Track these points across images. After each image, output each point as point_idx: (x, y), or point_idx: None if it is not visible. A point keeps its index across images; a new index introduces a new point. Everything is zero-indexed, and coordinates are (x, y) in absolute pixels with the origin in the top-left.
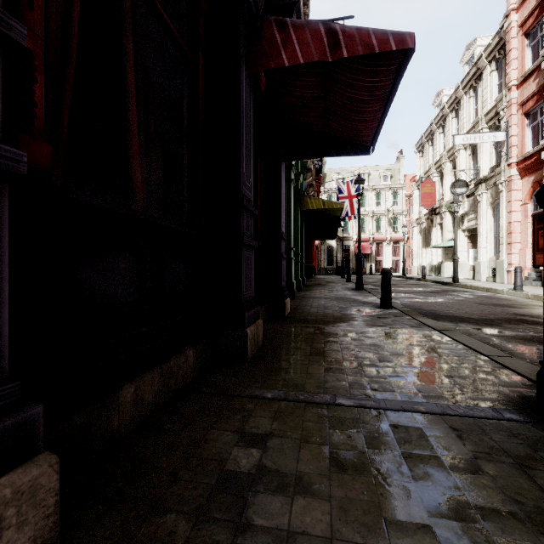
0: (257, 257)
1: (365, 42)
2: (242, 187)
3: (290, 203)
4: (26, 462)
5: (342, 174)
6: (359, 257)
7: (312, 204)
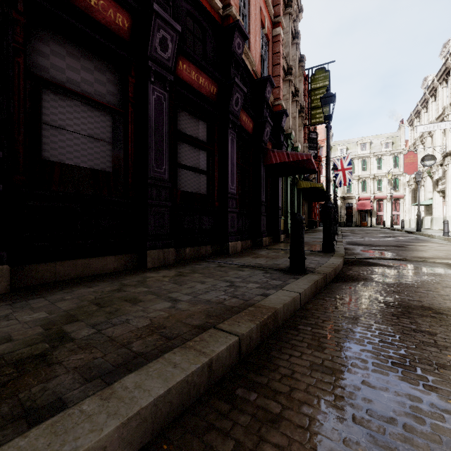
0: (268, 217)
1: (297, 157)
2: (261, 199)
3: (287, 188)
4: (239, 241)
5: (346, 145)
6: (334, 215)
7: (303, 185)
